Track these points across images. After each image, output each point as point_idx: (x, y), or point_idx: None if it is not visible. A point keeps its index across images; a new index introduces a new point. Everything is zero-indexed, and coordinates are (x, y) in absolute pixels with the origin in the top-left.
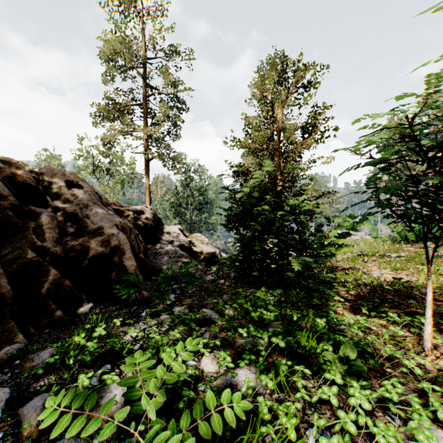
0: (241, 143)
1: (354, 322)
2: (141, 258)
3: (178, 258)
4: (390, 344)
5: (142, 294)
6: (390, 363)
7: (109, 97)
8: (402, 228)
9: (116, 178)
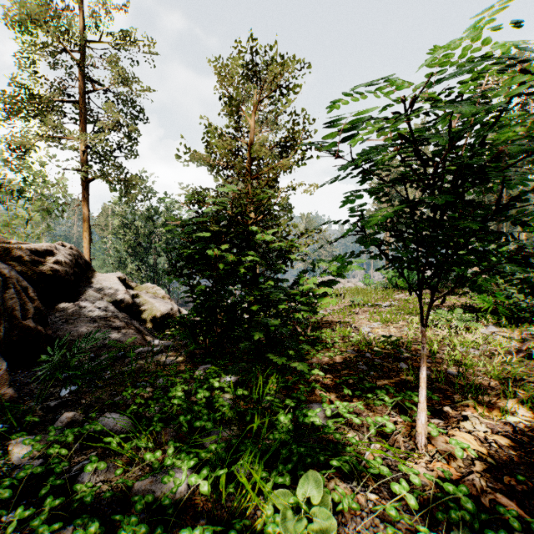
0: (193, 154)
1: (332, 410)
2: (27, 327)
3: (109, 321)
4: (376, 441)
5: (2, 394)
6: (374, 486)
7: (19, 82)
8: (393, 274)
9: (36, 204)
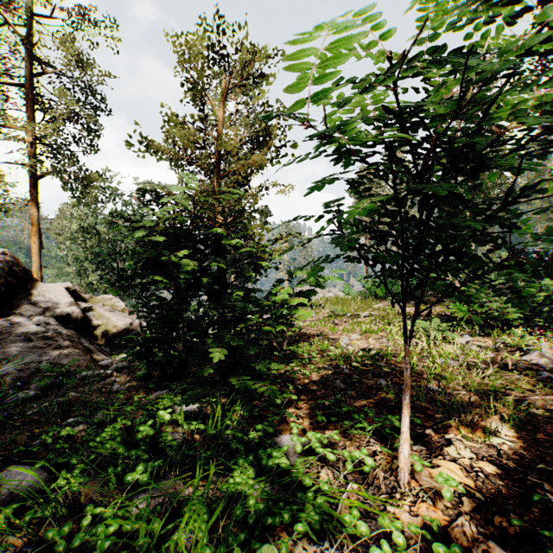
0: (147, 143)
1: (304, 443)
2: None
3: (49, 340)
4: (353, 479)
5: None
6: (350, 547)
7: None
8: (372, 284)
9: None
